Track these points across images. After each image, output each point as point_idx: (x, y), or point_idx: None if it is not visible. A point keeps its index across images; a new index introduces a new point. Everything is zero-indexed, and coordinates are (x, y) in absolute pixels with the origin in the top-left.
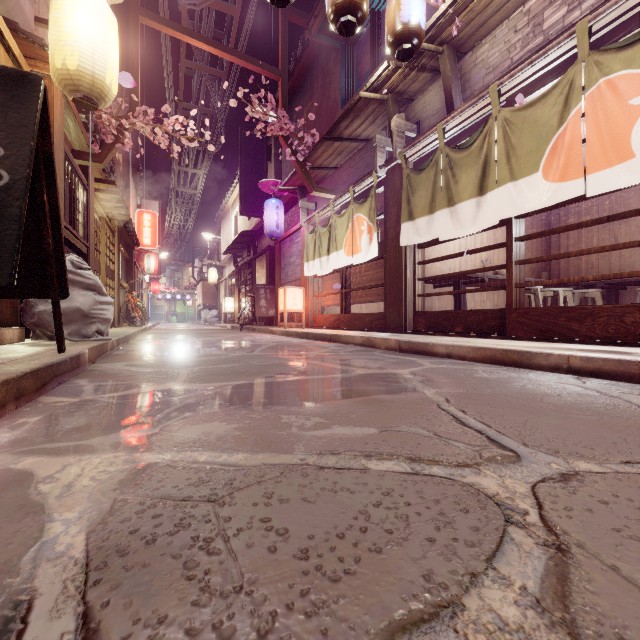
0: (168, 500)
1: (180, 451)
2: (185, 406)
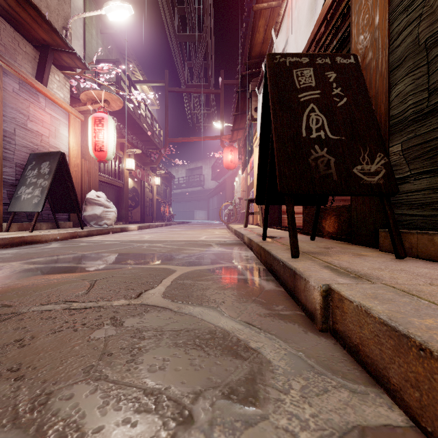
0: (204, 247)
1: (199, 249)
2: (191, 256)
